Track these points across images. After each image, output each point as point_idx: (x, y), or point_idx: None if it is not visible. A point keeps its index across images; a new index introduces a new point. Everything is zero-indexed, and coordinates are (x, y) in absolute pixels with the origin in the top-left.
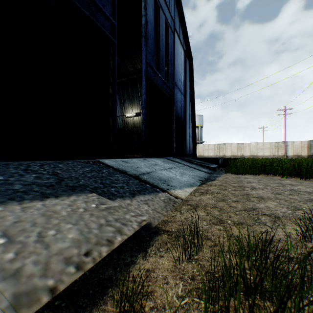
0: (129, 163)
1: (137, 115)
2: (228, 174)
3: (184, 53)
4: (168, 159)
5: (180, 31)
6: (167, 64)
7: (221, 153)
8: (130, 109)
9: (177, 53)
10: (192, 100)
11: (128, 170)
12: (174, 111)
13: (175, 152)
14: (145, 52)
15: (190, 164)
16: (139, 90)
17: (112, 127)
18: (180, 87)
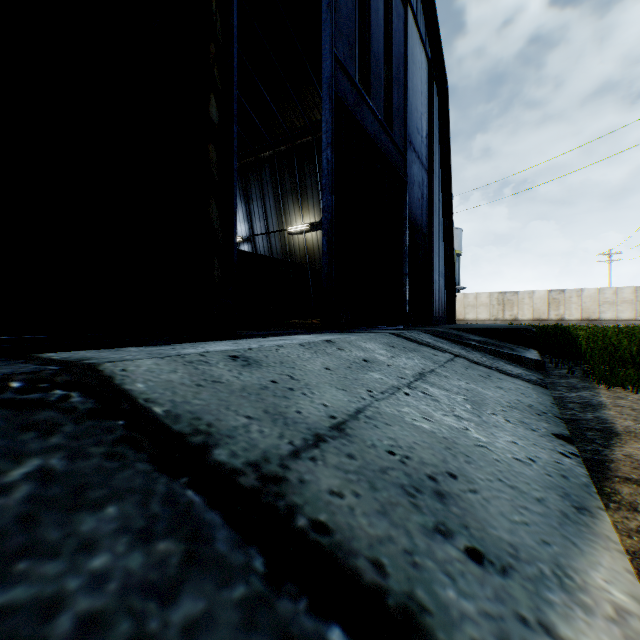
0: (262, 364)
1: (314, 229)
2: (615, 392)
3: (427, 65)
4: (399, 336)
5: (419, 8)
6: (390, 81)
7: (507, 313)
8: (297, 215)
9: (412, 60)
10: (447, 185)
11: (231, 422)
12: (406, 207)
13: (409, 313)
14: (330, 25)
15: (463, 350)
16: (317, 170)
17: (221, 236)
18: (419, 150)
